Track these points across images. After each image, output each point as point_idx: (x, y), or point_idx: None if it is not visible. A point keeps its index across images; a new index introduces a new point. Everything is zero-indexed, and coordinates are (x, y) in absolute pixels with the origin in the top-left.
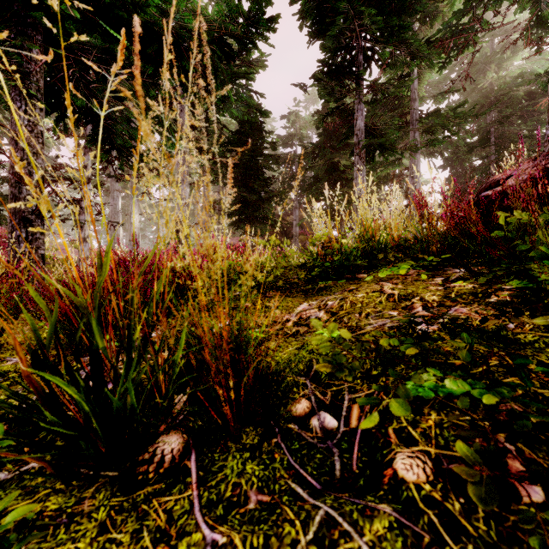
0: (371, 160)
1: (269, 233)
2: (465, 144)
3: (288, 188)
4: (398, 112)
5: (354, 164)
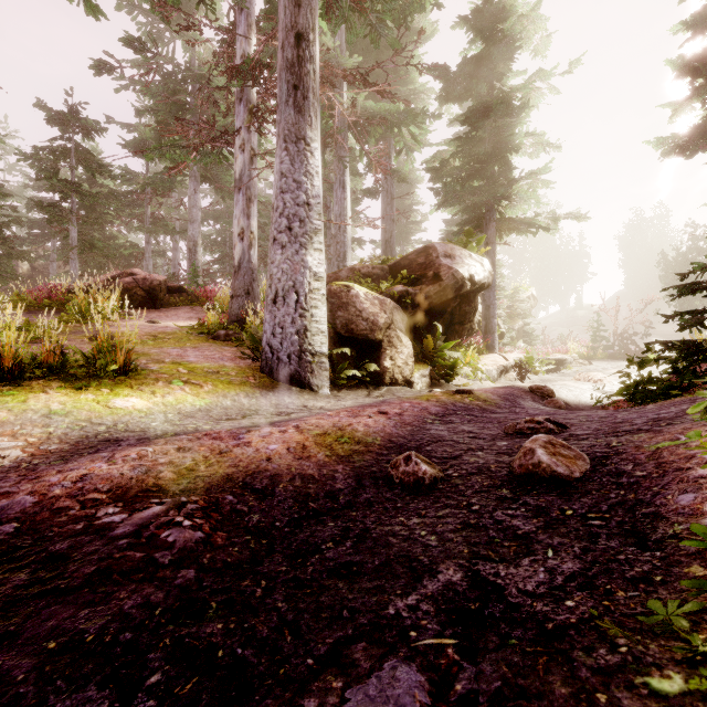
0: (91, 251)
1: (14, 284)
2: (209, 239)
3: (43, 236)
4: (135, 213)
5: (70, 255)
